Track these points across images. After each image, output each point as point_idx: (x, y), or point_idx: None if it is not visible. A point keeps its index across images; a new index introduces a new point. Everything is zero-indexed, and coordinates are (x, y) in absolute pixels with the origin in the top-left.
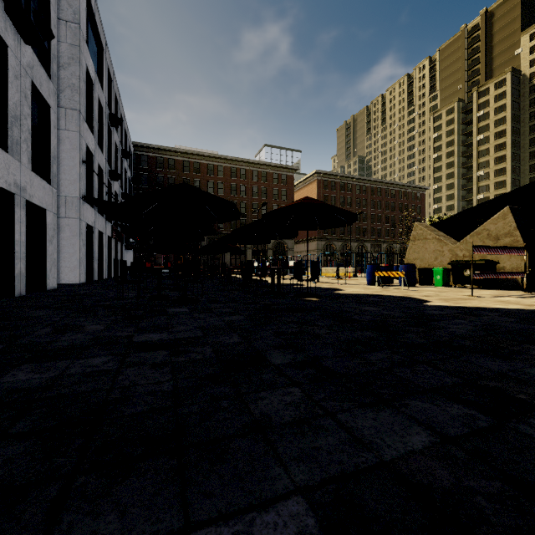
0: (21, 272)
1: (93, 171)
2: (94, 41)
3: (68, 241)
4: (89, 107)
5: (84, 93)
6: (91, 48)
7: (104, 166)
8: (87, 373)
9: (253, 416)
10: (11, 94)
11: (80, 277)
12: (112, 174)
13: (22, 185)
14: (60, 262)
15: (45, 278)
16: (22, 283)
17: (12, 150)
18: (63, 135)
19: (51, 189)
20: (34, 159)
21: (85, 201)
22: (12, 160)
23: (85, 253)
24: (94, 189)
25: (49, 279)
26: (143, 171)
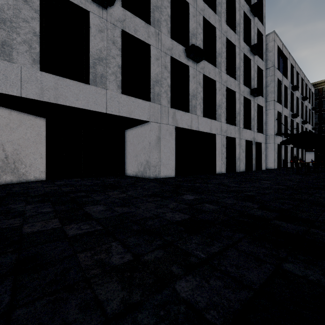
0: (254, 163)
1: (281, 120)
2: (282, 60)
3: (270, 152)
4: (279, 93)
5: (276, 90)
6: (281, 65)
7: (288, 114)
8: (261, 178)
9: (277, 181)
10: (251, 113)
11: (274, 166)
12: (293, 116)
13: (254, 137)
14: (267, 160)
15: (261, 166)
16: (254, 167)
17: (252, 128)
18: (268, 112)
19: (263, 135)
20: (258, 126)
21: (277, 135)
22: (252, 132)
23: (277, 156)
24: (282, 128)
25: (262, 166)
26: (324, 98)
